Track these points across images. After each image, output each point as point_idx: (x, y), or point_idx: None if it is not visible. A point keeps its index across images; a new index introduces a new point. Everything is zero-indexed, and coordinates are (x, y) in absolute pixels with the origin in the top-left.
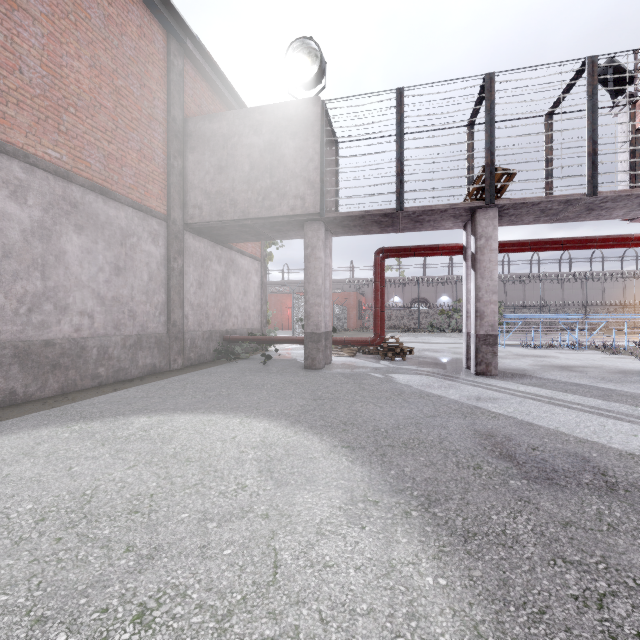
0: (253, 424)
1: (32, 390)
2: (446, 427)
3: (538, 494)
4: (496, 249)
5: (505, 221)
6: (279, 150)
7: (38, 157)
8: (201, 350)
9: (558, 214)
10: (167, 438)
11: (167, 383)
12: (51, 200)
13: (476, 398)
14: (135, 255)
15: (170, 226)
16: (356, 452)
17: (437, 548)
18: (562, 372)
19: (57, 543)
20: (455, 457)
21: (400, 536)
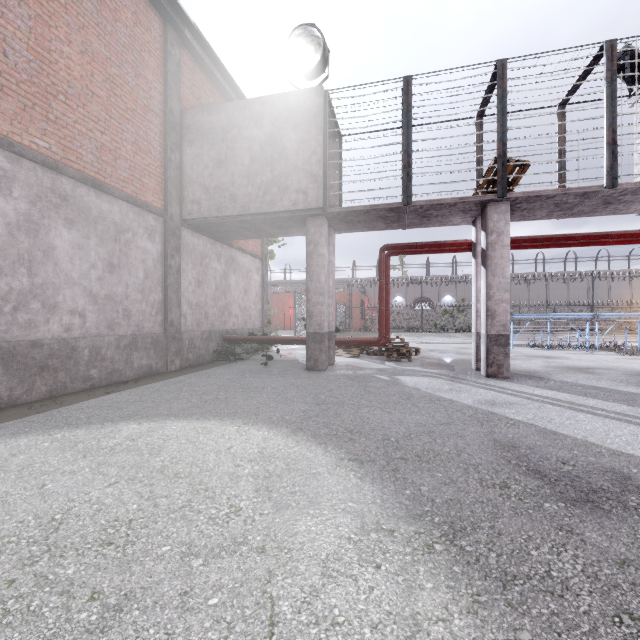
0: (251, 432)
1: (17, 393)
2: (462, 436)
3: (580, 521)
4: (508, 245)
5: (516, 216)
6: (280, 142)
7: (24, 146)
8: (200, 351)
9: (573, 208)
10: (156, 449)
11: (162, 385)
12: (39, 192)
13: (491, 403)
14: (130, 252)
15: (167, 222)
16: (365, 466)
17: (470, 597)
18: (577, 374)
19: (8, 587)
20: (477, 473)
21: (423, 579)
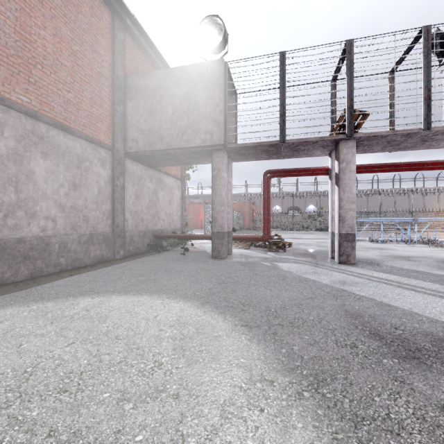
0: (172, 304)
1: (7, 276)
2: (322, 308)
3: (410, 374)
4: (354, 170)
5: (360, 150)
6: (194, 98)
7: (12, 101)
8: (137, 244)
9: (400, 144)
10: (103, 317)
11: (110, 269)
12: (23, 133)
13: (342, 282)
14: (88, 175)
15: (114, 154)
16: (253, 331)
17: (331, 435)
18: (403, 261)
19: None
20: (333, 336)
21: (295, 420)
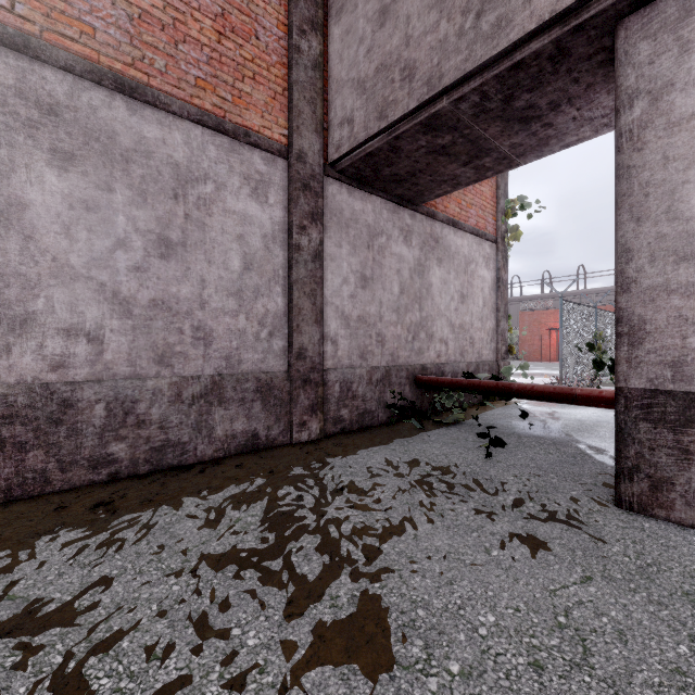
0: None
1: None
2: None
3: None
4: None
5: None
6: None
7: None
8: (365, 403)
9: None
10: None
11: (207, 504)
12: None
13: None
14: (210, 219)
15: (291, 165)
16: None
17: None
18: None
19: None
20: None
21: None
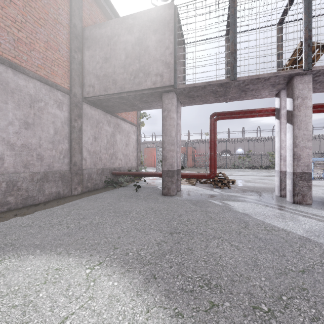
0: (100, 282)
1: None
2: None
3: None
4: (311, 106)
5: None
6: (145, 43)
7: None
8: (96, 181)
9: None
10: None
11: (59, 208)
12: None
13: (323, 235)
14: (42, 115)
15: (71, 98)
16: None
17: None
18: None
19: None
20: None
21: None
